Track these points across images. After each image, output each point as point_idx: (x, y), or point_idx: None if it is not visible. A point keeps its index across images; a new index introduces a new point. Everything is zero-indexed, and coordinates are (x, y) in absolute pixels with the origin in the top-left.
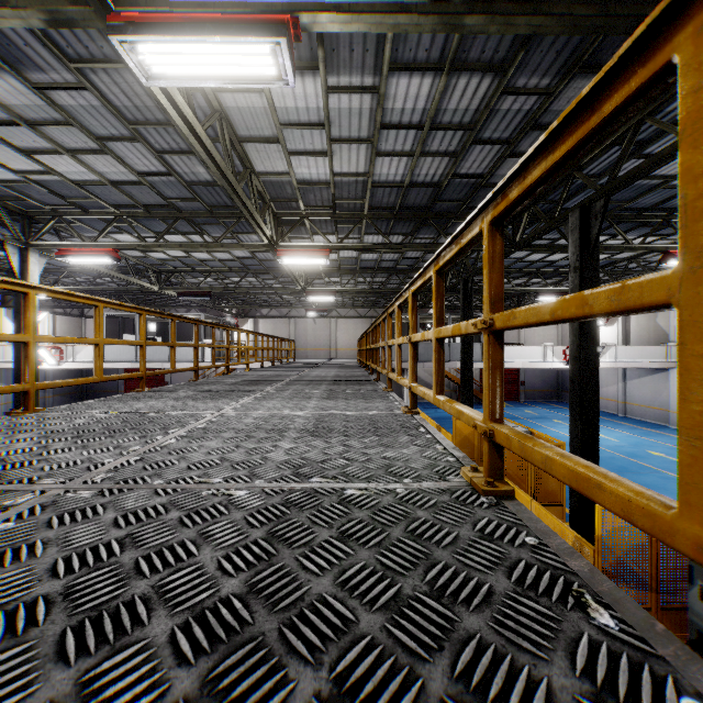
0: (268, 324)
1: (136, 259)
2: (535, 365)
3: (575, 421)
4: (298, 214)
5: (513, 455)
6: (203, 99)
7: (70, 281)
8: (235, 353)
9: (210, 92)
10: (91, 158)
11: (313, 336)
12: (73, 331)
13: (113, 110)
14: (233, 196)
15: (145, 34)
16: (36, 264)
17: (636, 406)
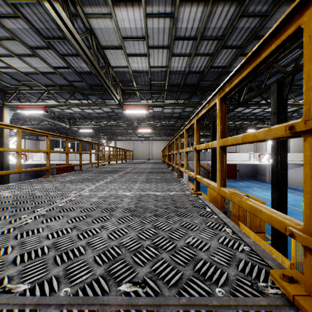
0: (121, 143)
1: (58, 113)
2: (245, 162)
3: (274, 191)
4: (133, 89)
5: (239, 207)
6: (81, 23)
7: (30, 124)
8: (106, 156)
9: (84, 18)
10: (29, 59)
11: (141, 149)
12: (33, 146)
13: (35, 30)
14: (98, 76)
15: None
16: (8, 114)
17: (293, 182)
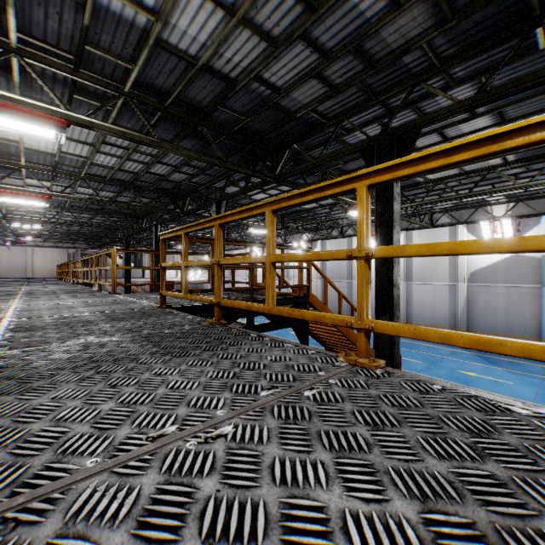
0: None
1: None
2: (172, 279)
3: None
4: None
5: None
6: None
7: None
8: None
9: None
10: None
11: (9, 260)
12: None
13: None
14: None
15: (7, 198)
16: None
17: None
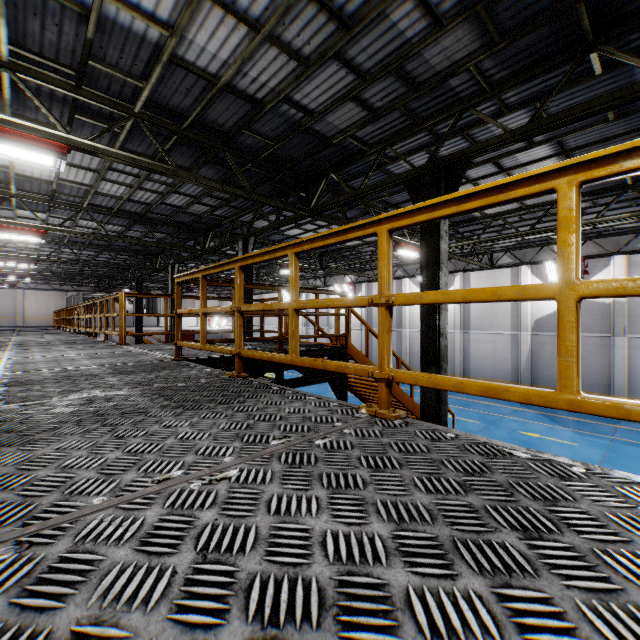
0: None
1: None
2: (192, 328)
3: None
4: None
5: None
6: None
7: None
8: None
9: None
10: None
11: None
12: None
13: None
14: None
15: None
16: None
17: None
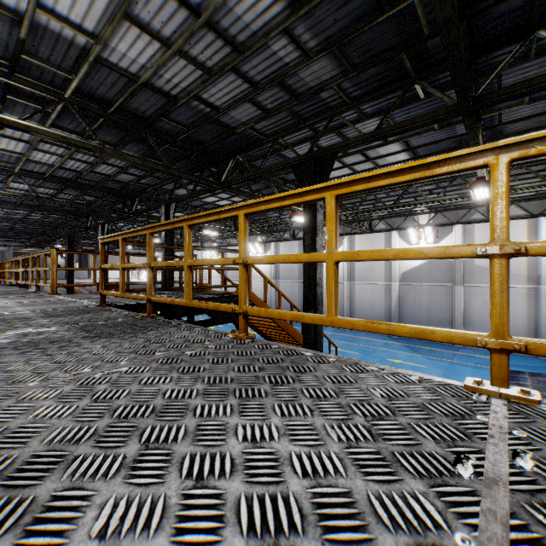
0: None
1: None
2: None
3: None
4: None
5: None
6: None
7: None
8: None
9: None
10: None
11: None
12: None
13: None
14: None
15: None
16: None
17: None
